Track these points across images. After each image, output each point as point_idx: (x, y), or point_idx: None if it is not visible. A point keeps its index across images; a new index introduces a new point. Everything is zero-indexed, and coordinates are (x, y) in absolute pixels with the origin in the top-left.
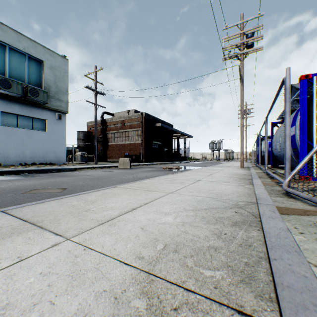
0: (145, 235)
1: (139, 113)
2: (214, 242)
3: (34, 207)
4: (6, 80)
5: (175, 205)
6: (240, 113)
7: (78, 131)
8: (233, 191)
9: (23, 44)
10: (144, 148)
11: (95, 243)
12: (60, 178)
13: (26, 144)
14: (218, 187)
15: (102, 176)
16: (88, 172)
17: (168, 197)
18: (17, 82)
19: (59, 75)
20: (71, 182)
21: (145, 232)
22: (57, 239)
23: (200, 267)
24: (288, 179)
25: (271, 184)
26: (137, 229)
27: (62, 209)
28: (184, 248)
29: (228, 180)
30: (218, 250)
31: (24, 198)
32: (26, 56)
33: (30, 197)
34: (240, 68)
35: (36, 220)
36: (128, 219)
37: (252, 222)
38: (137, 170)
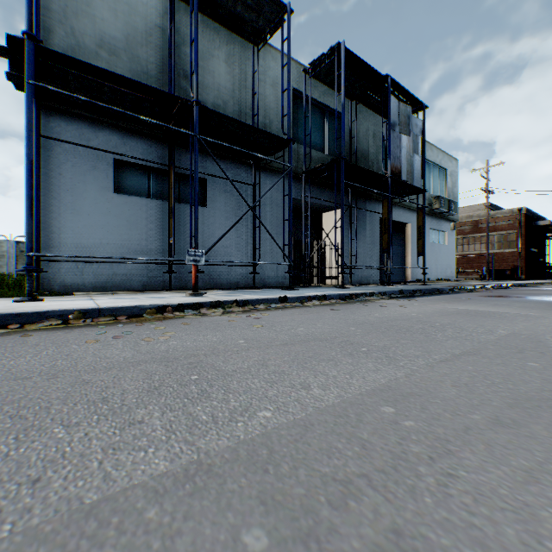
0: None
1: (511, 209)
2: None
3: None
4: (441, 199)
5: None
6: None
7: None
8: None
9: (438, 158)
10: (523, 259)
11: None
12: None
13: (437, 259)
14: None
15: None
16: None
17: None
18: (445, 198)
19: (453, 180)
20: None
21: None
22: None
23: None
24: None
25: None
26: None
27: None
28: None
29: None
30: None
31: None
32: (437, 169)
33: None
34: None
35: None
36: None
37: None
38: None
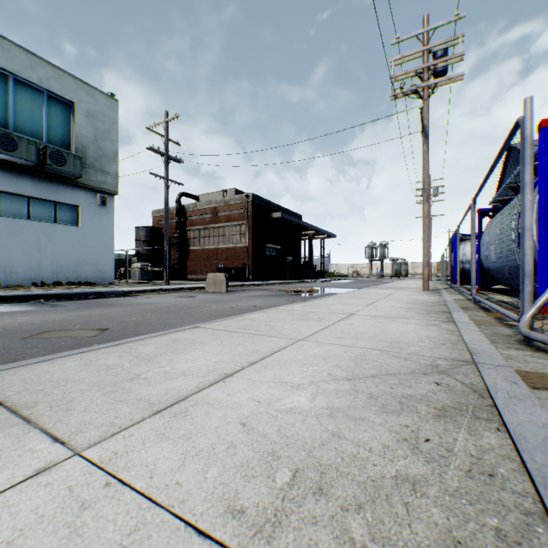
0: (249, 443)
1: (243, 195)
2: (406, 465)
3: (31, 370)
4: (9, 136)
5: (311, 367)
6: (423, 193)
7: (136, 226)
8: (421, 337)
9: (38, 74)
10: (252, 256)
11: (136, 466)
12: (100, 308)
13: (43, 249)
14: (390, 328)
15: (175, 305)
16: (152, 298)
17: (296, 350)
18: (28, 140)
19: (103, 128)
20: (118, 317)
21: (250, 434)
22: (52, 453)
23: (386, 546)
24: (530, 314)
25: (489, 323)
26: (233, 425)
27: (84, 376)
28: (340, 481)
29: (405, 313)
30: (420, 489)
31: (24, 349)
32: (43, 95)
33: (36, 347)
34: (422, 112)
35: (23, 401)
36: (214, 400)
37: (477, 408)
38: (239, 294)
